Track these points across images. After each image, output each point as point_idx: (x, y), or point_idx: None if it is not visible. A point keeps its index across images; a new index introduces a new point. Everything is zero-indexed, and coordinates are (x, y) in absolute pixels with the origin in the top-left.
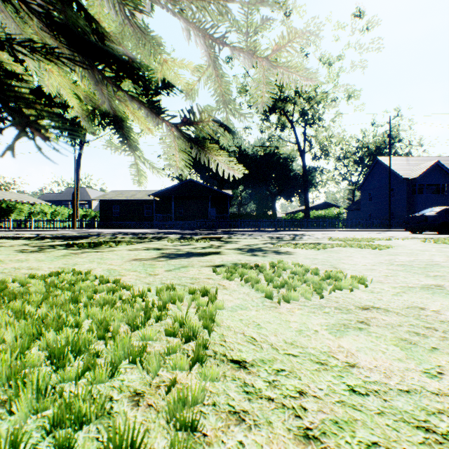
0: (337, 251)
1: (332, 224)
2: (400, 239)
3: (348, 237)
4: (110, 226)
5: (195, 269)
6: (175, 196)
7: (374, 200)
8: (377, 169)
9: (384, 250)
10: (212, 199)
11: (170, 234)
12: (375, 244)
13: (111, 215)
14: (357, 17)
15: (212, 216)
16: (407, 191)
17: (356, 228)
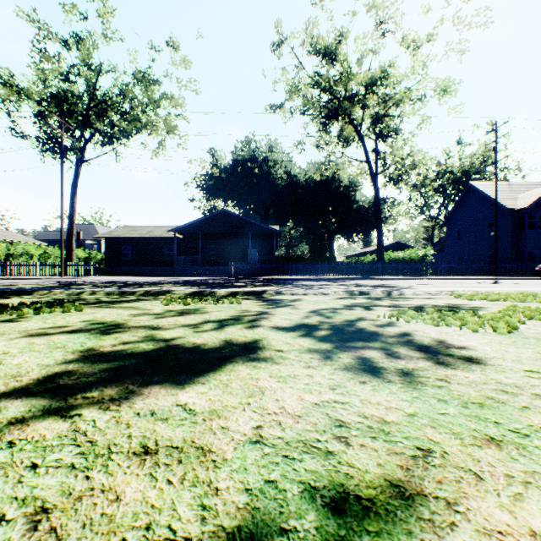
0: None
1: (416, 269)
2: None
3: (482, 291)
4: (119, 272)
5: None
6: (203, 232)
7: (464, 238)
8: (469, 198)
9: None
10: (254, 237)
11: (181, 286)
12: None
13: (121, 257)
14: None
15: (253, 259)
16: (512, 225)
17: (447, 275)
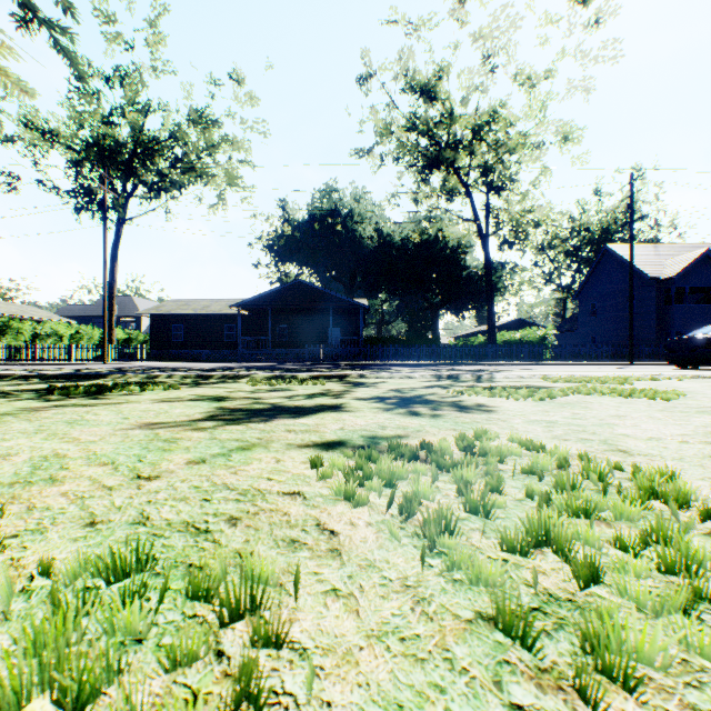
0: (581, 404)
1: (535, 353)
2: (672, 379)
3: (577, 375)
4: (168, 357)
5: (268, 457)
6: (273, 307)
7: (600, 315)
8: (606, 264)
9: (674, 400)
10: (336, 313)
11: (257, 370)
12: (646, 389)
13: (170, 339)
14: (579, 4)
15: (335, 341)
16: (656, 299)
17: (573, 360)
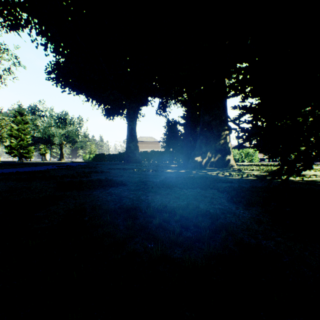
0: None
1: None
2: None
3: None
4: None
5: None
6: None
7: None
8: None
9: None
10: None
11: None
12: None
13: None
14: None
15: None
16: None
17: None
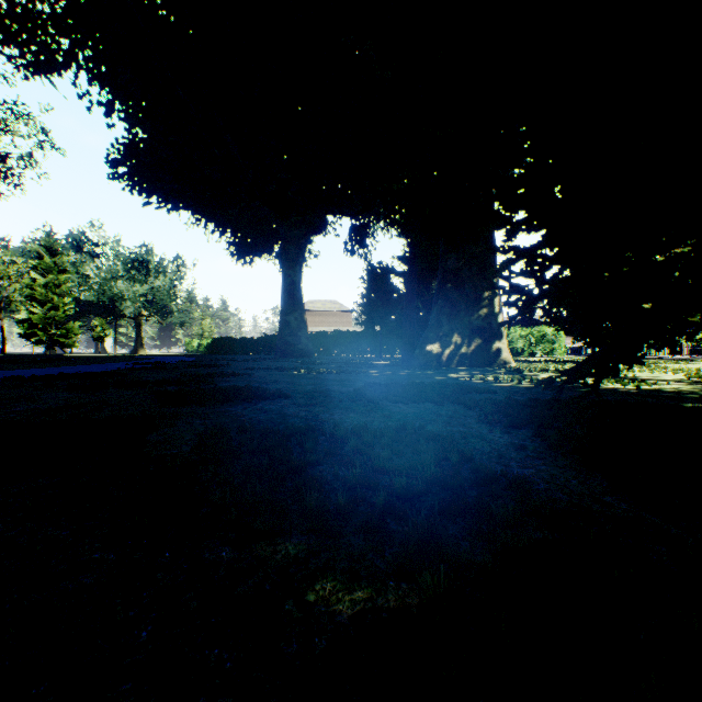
0: None
1: None
2: None
3: None
4: None
5: None
6: None
7: None
8: None
9: None
10: None
11: None
12: None
13: None
14: None
15: None
16: None
17: None
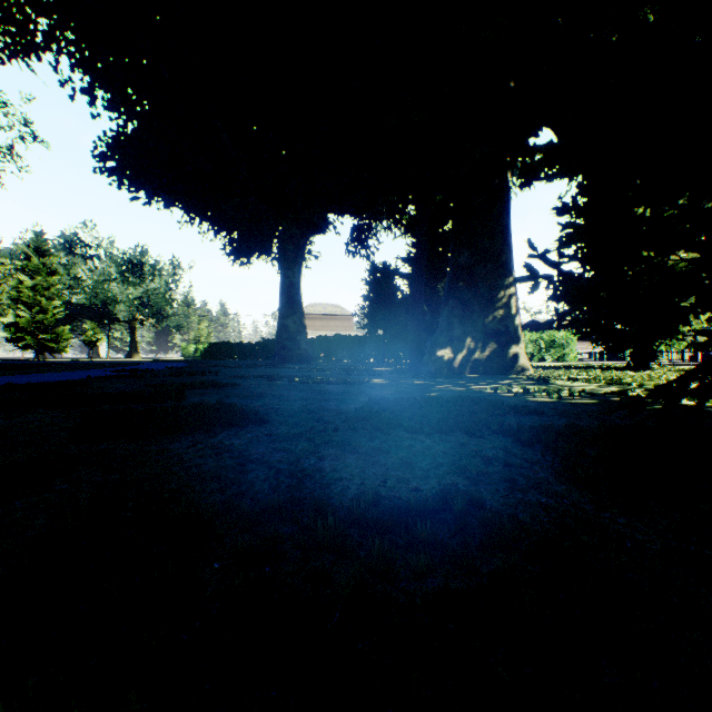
0: None
1: None
2: None
3: None
4: None
5: None
6: None
7: None
8: None
9: None
10: None
11: None
12: None
13: None
14: None
15: None
16: None
17: None
